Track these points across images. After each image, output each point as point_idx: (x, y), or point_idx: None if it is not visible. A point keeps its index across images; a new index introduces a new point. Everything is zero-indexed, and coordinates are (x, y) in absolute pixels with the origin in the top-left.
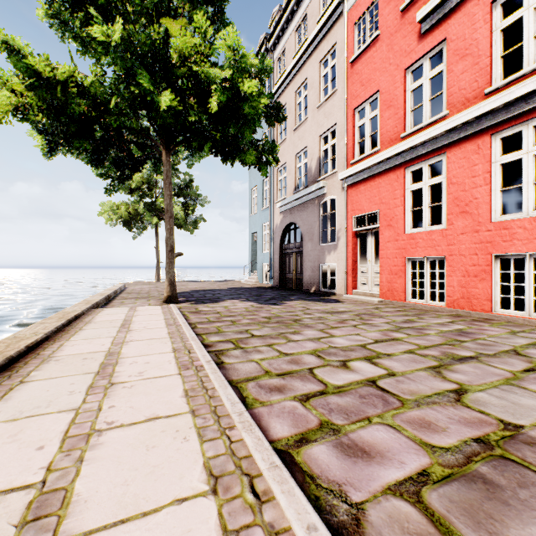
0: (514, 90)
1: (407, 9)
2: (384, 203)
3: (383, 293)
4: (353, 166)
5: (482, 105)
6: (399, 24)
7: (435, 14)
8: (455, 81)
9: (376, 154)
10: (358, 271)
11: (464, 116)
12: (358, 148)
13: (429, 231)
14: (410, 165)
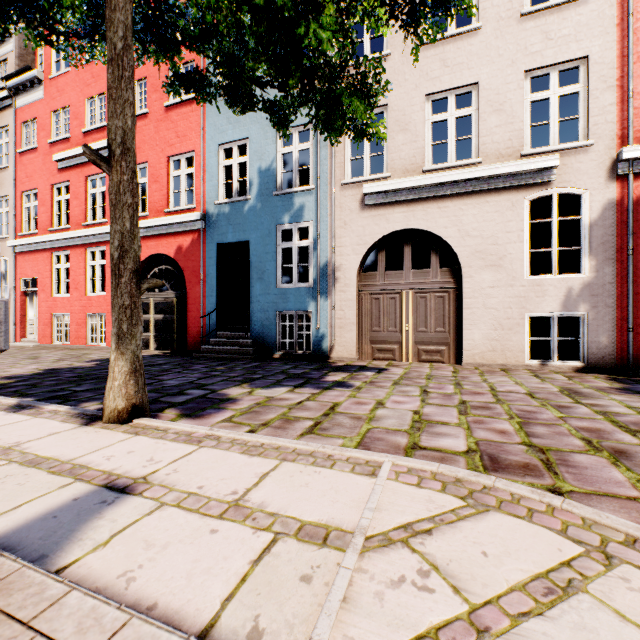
0: (88, 231)
1: (53, 145)
2: (41, 273)
3: (41, 339)
4: (18, 239)
5: (79, 232)
6: (49, 151)
7: (64, 162)
8: (74, 210)
9: (36, 235)
10: (28, 323)
11: (72, 234)
12: (26, 224)
13: (63, 297)
14: (55, 251)
